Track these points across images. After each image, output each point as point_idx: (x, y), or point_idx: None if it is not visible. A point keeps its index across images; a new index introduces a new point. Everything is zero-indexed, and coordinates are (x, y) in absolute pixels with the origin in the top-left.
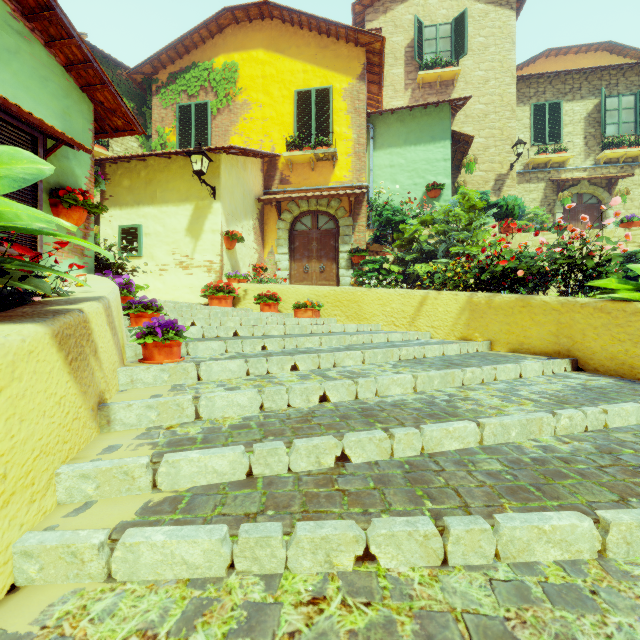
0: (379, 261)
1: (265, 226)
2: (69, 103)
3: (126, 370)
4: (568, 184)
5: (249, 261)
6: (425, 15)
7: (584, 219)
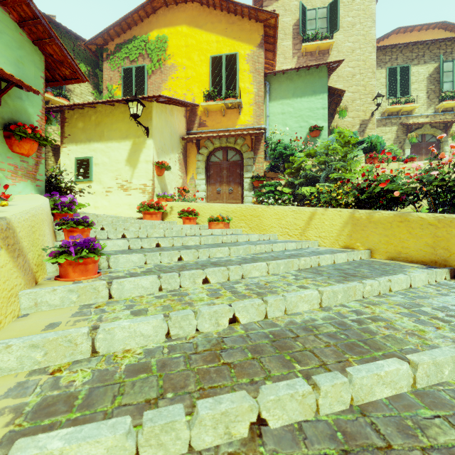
0: (274, 185)
1: (187, 158)
2: (22, 53)
3: (29, 293)
4: (414, 127)
5: (175, 185)
6: (307, 1)
7: (453, 147)
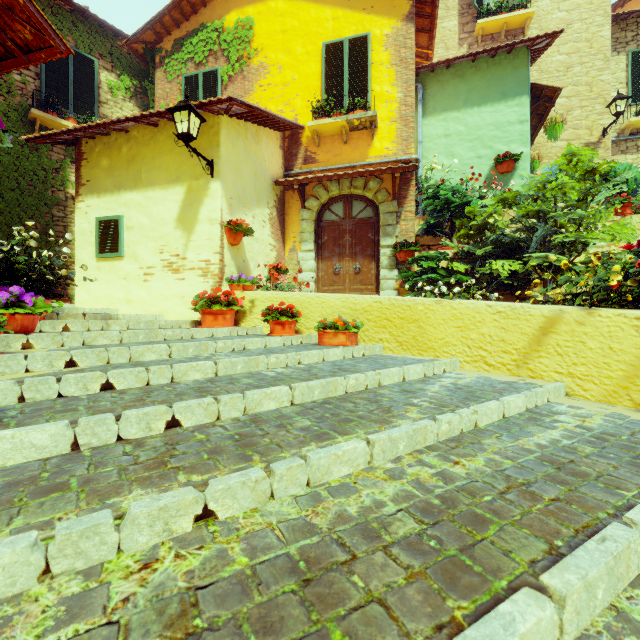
0: (435, 257)
1: (286, 217)
2: None
3: None
4: None
5: (263, 261)
6: None
7: None
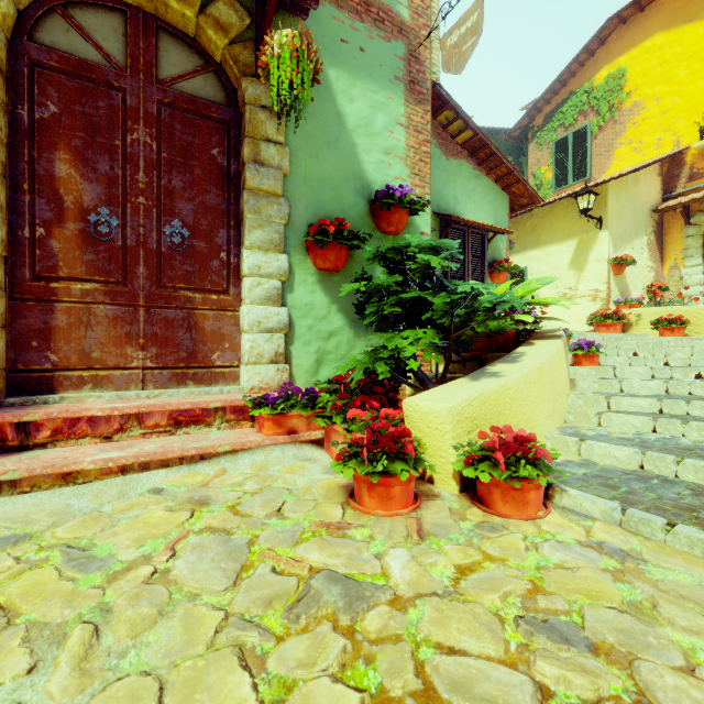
0: None
1: (664, 237)
2: (496, 203)
3: (571, 367)
4: None
5: (641, 282)
6: None
7: None
